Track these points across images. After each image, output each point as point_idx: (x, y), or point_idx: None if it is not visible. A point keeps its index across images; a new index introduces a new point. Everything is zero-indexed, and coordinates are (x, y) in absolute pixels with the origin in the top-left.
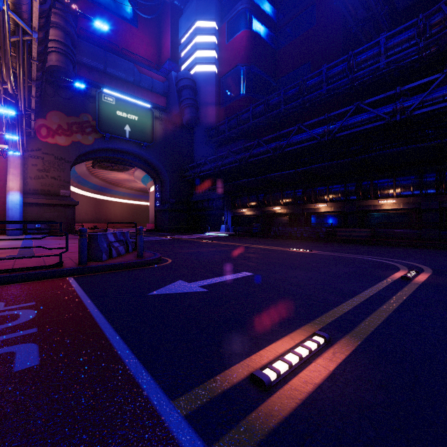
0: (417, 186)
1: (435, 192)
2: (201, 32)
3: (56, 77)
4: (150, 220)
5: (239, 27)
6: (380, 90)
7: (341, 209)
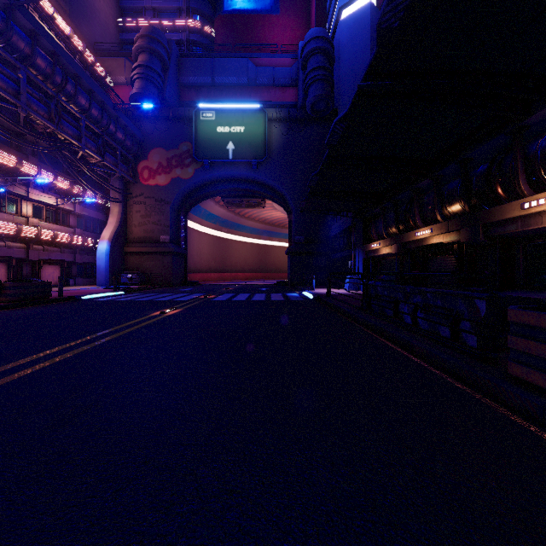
0: None
1: None
2: None
3: (144, 109)
4: None
5: None
6: None
7: None
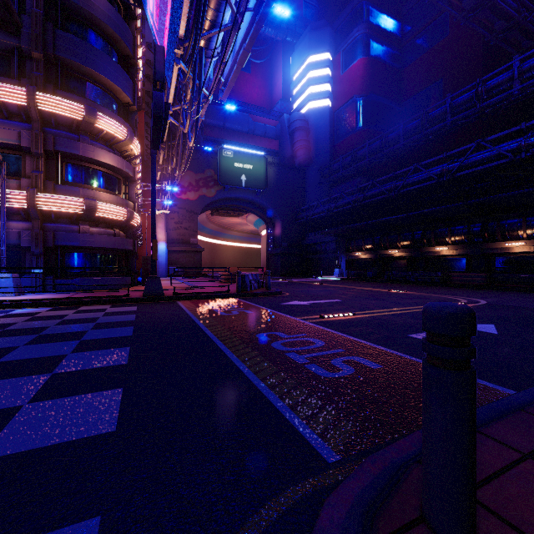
0: None
1: None
2: (314, 67)
3: None
4: (262, 264)
5: (355, 55)
6: None
7: (464, 253)
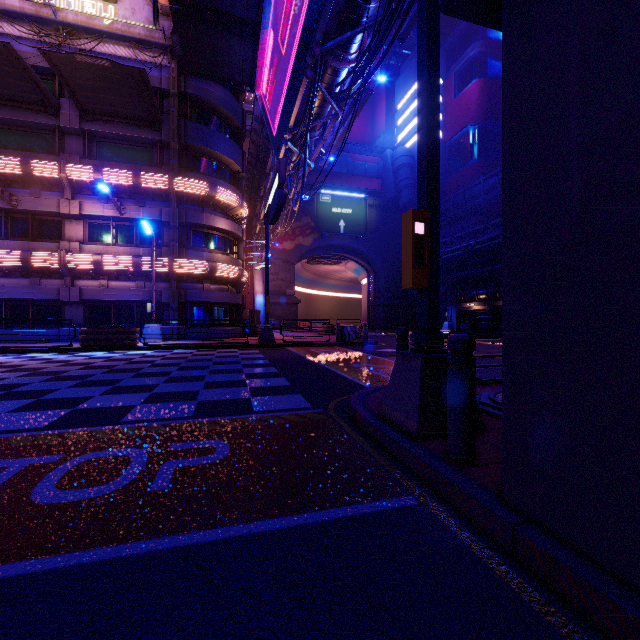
0: None
1: None
2: None
3: None
4: (363, 316)
5: (469, 78)
6: None
7: None
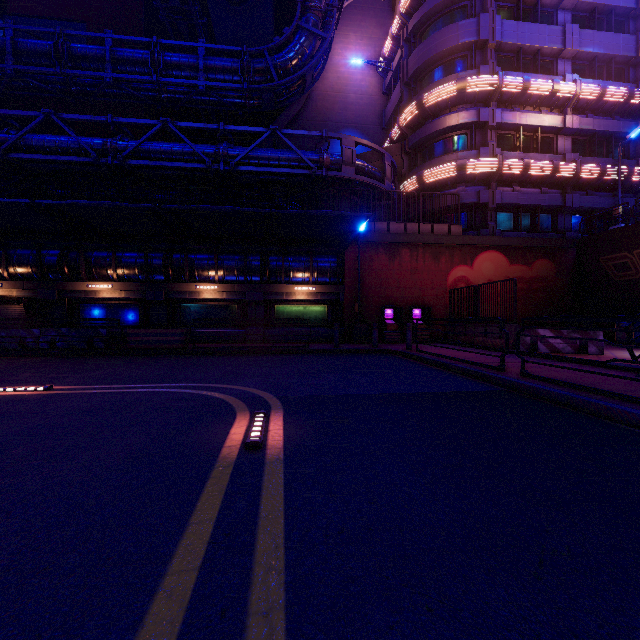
0: (242, 270)
1: (260, 280)
2: None
3: None
4: None
5: None
6: (199, 138)
7: (140, 296)
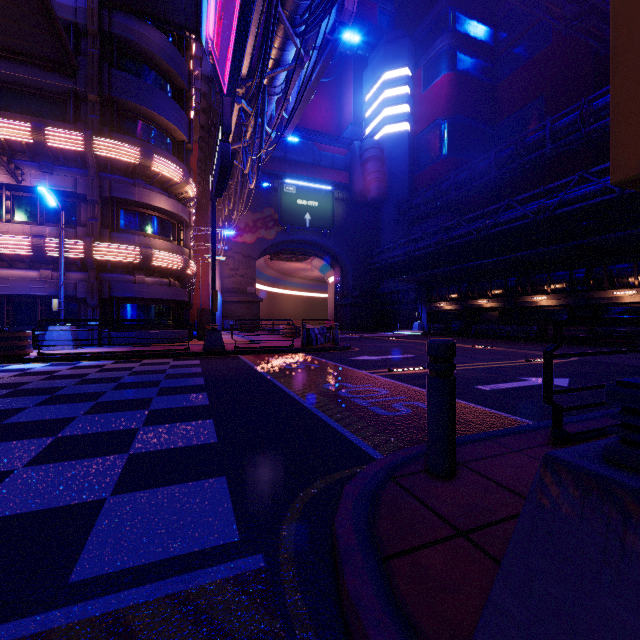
0: None
1: None
2: (390, 85)
3: None
4: (329, 316)
5: (438, 71)
6: None
7: (566, 303)
